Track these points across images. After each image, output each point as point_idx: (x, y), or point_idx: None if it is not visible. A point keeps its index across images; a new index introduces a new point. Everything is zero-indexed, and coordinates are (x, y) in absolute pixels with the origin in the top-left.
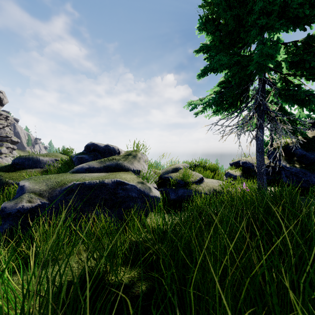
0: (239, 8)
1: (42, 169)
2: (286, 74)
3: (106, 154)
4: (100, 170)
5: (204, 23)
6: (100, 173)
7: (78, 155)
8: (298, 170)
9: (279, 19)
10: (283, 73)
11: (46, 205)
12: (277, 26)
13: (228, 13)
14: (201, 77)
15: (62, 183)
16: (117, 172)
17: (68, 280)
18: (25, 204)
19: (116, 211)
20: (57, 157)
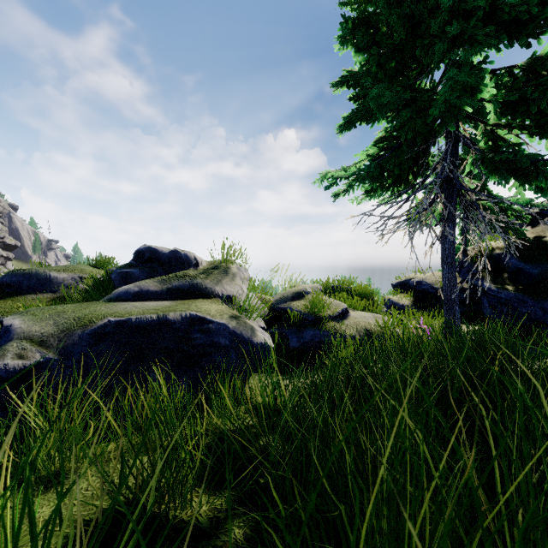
0: (414, 2)
1: (55, 295)
2: (494, 125)
3: (172, 266)
4: (161, 296)
5: (352, 29)
6: (161, 301)
7: (121, 269)
8: (511, 295)
9: (484, 24)
10: (489, 123)
11: (53, 363)
12: (482, 37)
13: (394, 10)
14: (344, 130)
15: (85, 320)
16: (193, 300)
17: (85, 519)
18: (10, 362)
19: (189, 372)
20: (84, 273)
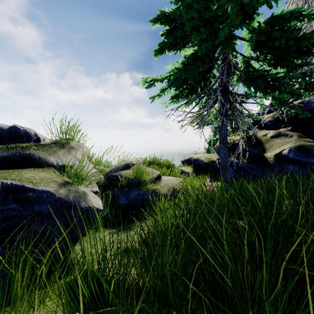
0: None
1: None
2: (249, 58)
3: (11, 141)
4: None
5: None
6: None
7: None
8: (246, 165)
9: None
10: (246, 56)
11: None
12: None
13: None
14: (158, 54)
15: None
16: (22, 169)
17: None
18: None
19: None
20: None
